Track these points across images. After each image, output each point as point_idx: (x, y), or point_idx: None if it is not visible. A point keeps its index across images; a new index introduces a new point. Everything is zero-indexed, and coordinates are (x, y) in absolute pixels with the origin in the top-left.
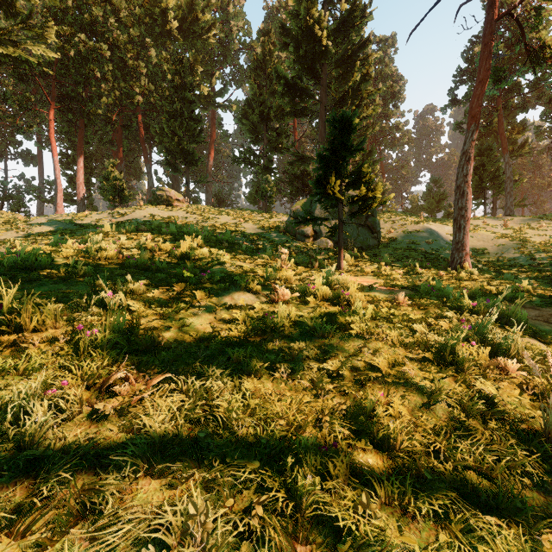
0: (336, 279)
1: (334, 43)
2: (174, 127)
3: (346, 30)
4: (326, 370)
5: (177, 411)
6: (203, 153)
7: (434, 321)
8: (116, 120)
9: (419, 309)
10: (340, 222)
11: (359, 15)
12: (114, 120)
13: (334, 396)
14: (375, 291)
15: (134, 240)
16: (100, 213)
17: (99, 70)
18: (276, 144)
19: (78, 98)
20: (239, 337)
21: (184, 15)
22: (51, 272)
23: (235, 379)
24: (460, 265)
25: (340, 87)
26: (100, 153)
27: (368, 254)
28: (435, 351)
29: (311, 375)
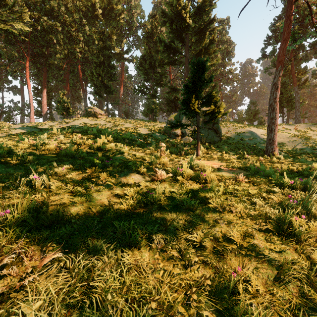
0: (196, 164)
1: (193, 21)
2: (99, 71)
3: (200, 13)
4: (192, 240)
5: (57, 296)
6: (117, 87)
7: (266, 195)
8: (65, 68)
9: (253, 185)
10: (197, 127)
11: (208, 4)
12: (64, 68)
13: (199, 267)
14: (222, 172)
15: (70, 138)
16: (54, 122)
17: (55, 38)
18: (159, 81)
19: (43, 55)
20: (126, 210)
21: (105, 6)
22: (6, 159)
23: (117, 252)
24: (271, 153)
25: (197, 47)
26: (57, 87)
27: (214, 146)
28: (274, 222)
29: (180, 246)
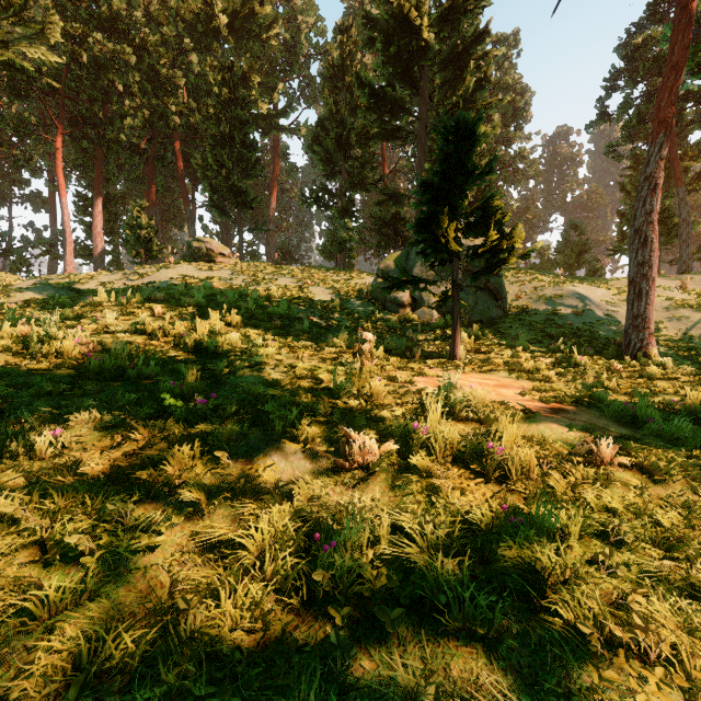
0: (464, 400)
1: (437, 38)
2: (221, 156)
3: (455, 18)
4: None
5: None
6: (264, 193)
7: None
8: (146, 149)
9: (650, 478)
10: (455, 287)
11: None
12: (144, 149)
13: None
14: (538, 423)
15: (134, 316)
16: (113, 273)
17: (123, 82)
18: (358, 178)
19: (96, 120)
20: (227, 648)
21: (236, 9)
22: None
23: None
24: (640, 351)
25: (446, 99)
26: (130, 194)
27: (491, 330)
28: None
29: None
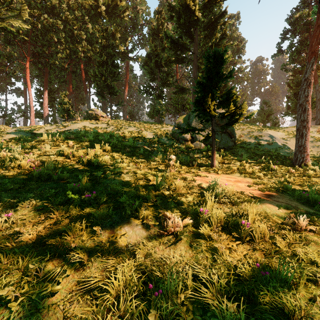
0: (224, 192)
1: (202, 15)
2: (102, 71)
3: (210, 6)
4: None
5: None
6: (122, 88)
7: None
8: (68, 68)
9: None
10: (213, 132)
11: None
12: (67, 68)
13: None
14: (262, 204)
15: (59, 146)
16: (51, 125)
17: (57, 37)
18: (165, 81)
19: (44, 55)
20: None
21: (109, 3)
22: None
23: None
24: (302, 163)
25: (206, 43)
26: (60, 88)
27: (229, 152)
28: None
29: None
